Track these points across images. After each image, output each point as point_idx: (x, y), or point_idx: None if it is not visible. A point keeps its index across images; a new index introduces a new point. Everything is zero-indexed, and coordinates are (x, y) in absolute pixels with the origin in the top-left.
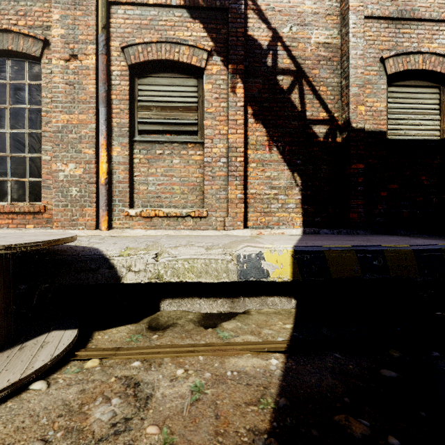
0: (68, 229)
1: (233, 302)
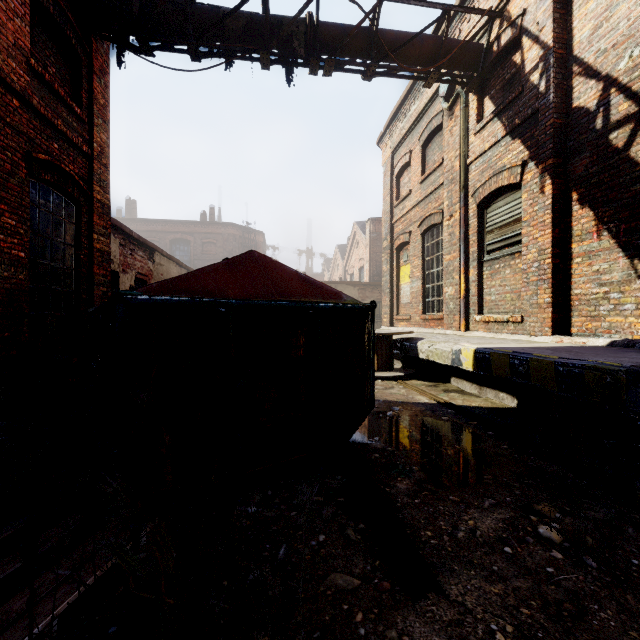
0: (449, 329)
1: (481, 389)
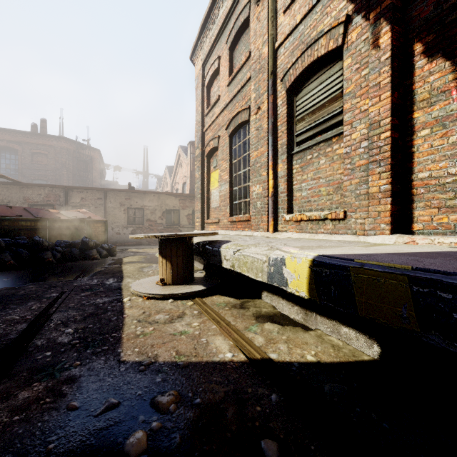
0: (256, 231)
1: (307, 314)
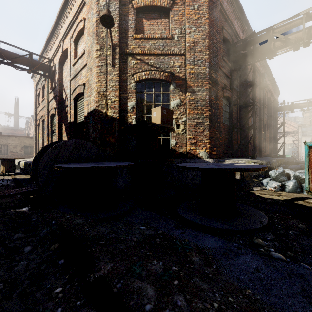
0: None
1: None
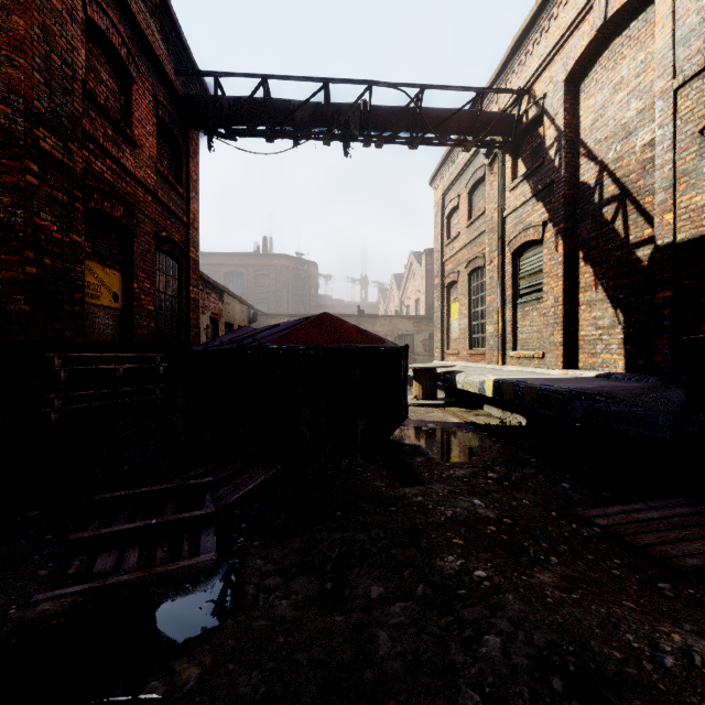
0: (489, 364)
1: (504, 413)
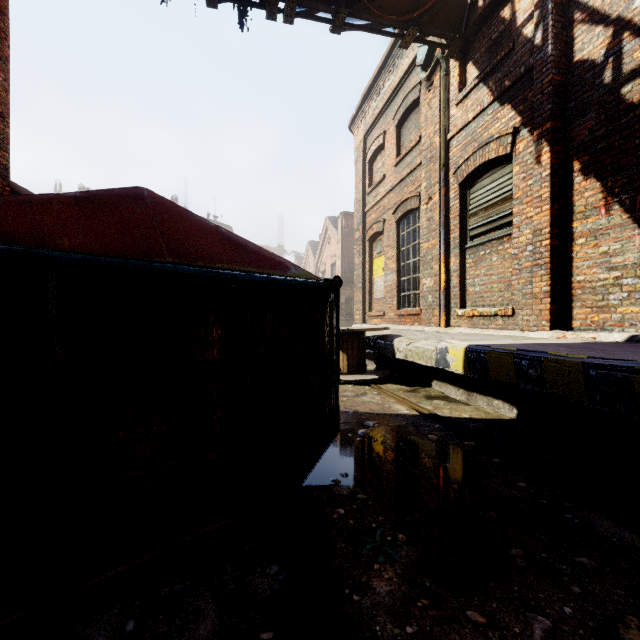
0: (427, 326)
1: (469, 395)
